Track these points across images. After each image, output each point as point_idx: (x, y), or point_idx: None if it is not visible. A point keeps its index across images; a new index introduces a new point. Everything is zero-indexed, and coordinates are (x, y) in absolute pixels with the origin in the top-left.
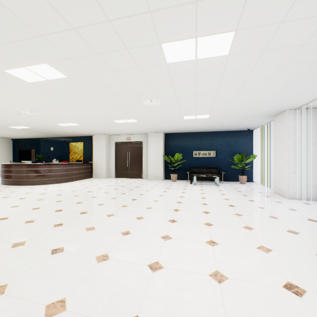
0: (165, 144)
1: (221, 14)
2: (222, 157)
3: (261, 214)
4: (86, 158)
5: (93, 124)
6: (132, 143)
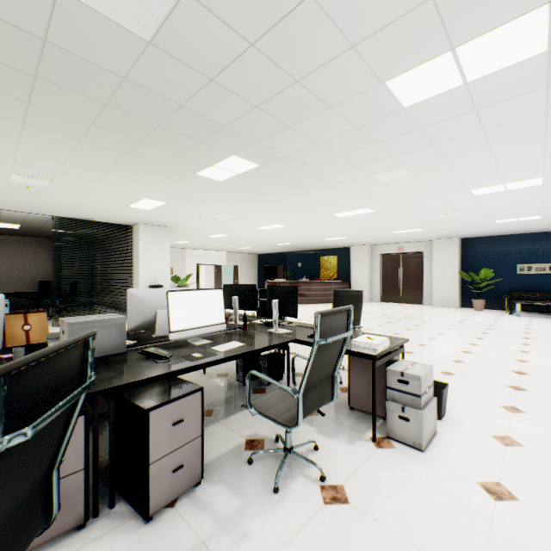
0: (461, 254)
1: (523, 176)
2: None
3: None
4: (341, 275)
5: (363, 236)
6: (407, 255)
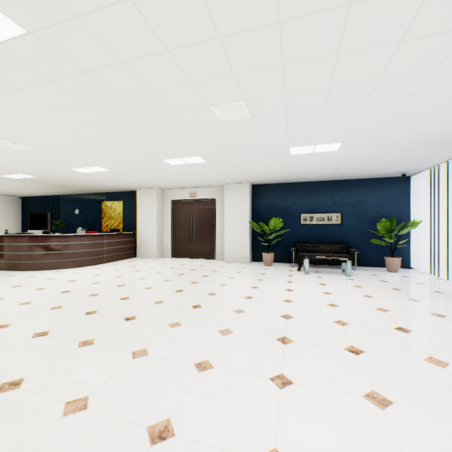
0: (252, 203)
1: None
2: (353, 224)
3: None
4: (128, 226)
5: (130, 167)
6: (200, 201)
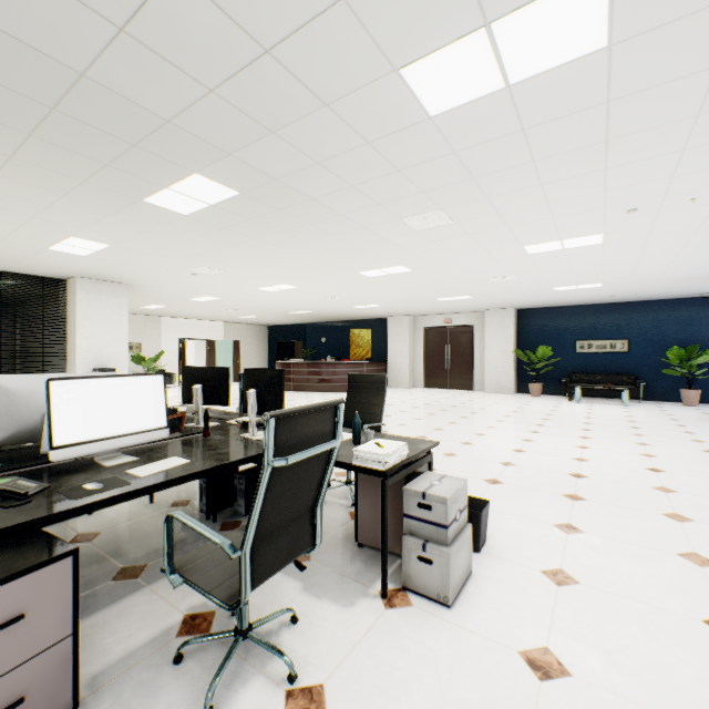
0: (517, 329)
1: (582, 231)
2: (643, 352)
3: (678, 437)
4: (376, 354)
5: (402, 304)
6: (455, 328)
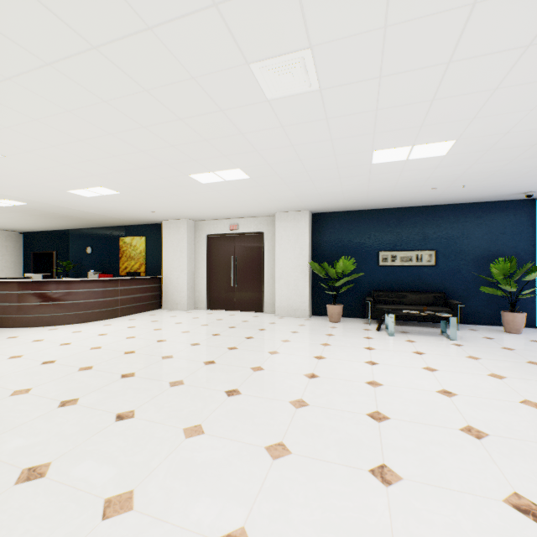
0: (313, 237)
1: None
2: (452, 265)
3: None
4: (152, 268)
5: (147, 188)
6: (243, 236)
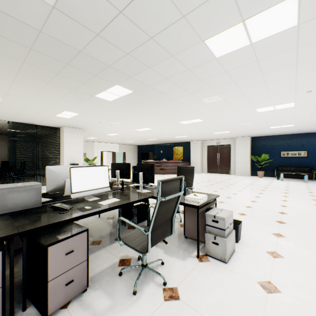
0: (251, 146)
1: (284, 101)
2: (315, 157)
3: None
4: (185, 158)
5: (197, 135)
6: (221, 146)
